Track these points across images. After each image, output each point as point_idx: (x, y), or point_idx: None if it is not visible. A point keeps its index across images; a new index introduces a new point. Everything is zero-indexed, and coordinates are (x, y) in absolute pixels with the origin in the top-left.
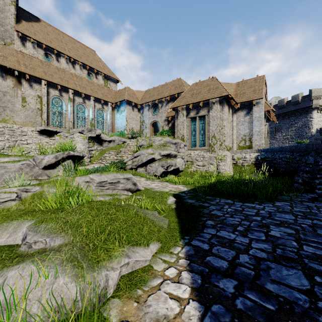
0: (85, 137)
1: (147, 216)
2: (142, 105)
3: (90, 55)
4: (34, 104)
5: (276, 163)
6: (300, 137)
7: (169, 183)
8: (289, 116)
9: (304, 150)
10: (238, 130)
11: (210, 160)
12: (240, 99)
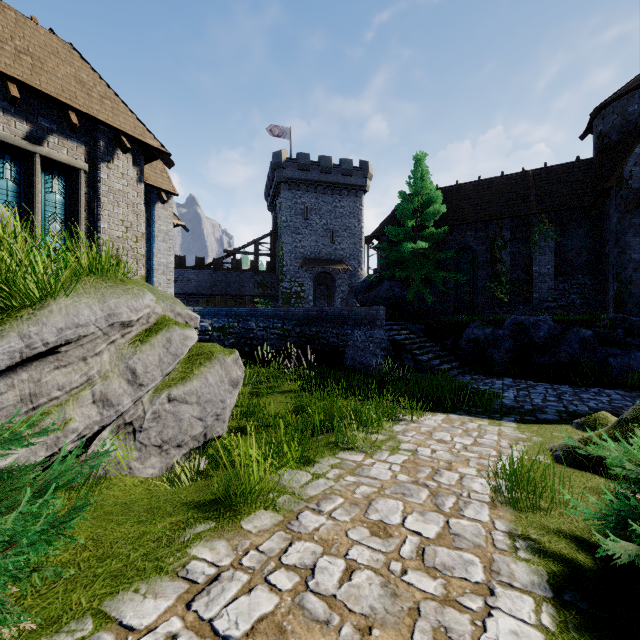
0: None
1: None
2: None
3: None
4: None
5: (253, 337)
6: None
7: (398, 423)
8: None
9: (302, 318)
10: None
11: None
12: None
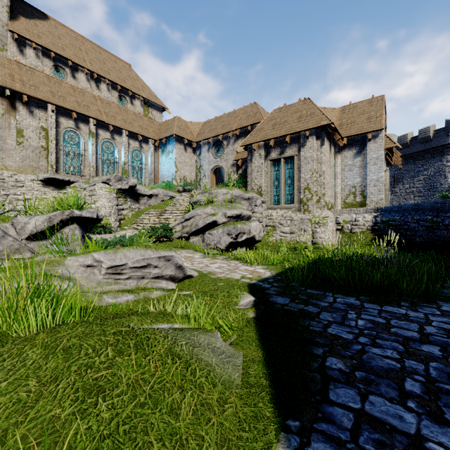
0: (112, 190)
1: (195, 352)
2: (198, 143)
3: (123, 70)
4: (37, 141)
5: (408, 229)
6: (432, 190)
7: (241, 262)
8: (414, 160)
9: None
10: (344, 179)
11: (302, 225)
12: (347, 132)
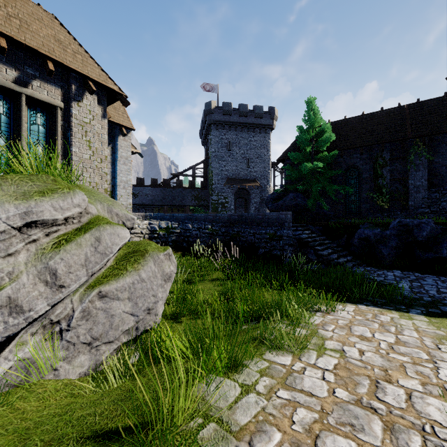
0: None
1: None
2: None
3: None
4: None
5: (190, 236)
6: None
7: (315, 315)
8: None
9: (226, 221)
10: None
11: None
12: None
